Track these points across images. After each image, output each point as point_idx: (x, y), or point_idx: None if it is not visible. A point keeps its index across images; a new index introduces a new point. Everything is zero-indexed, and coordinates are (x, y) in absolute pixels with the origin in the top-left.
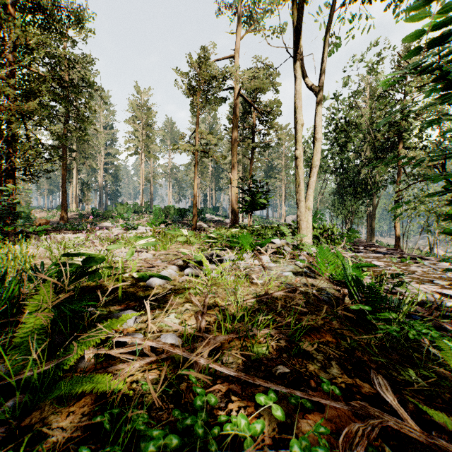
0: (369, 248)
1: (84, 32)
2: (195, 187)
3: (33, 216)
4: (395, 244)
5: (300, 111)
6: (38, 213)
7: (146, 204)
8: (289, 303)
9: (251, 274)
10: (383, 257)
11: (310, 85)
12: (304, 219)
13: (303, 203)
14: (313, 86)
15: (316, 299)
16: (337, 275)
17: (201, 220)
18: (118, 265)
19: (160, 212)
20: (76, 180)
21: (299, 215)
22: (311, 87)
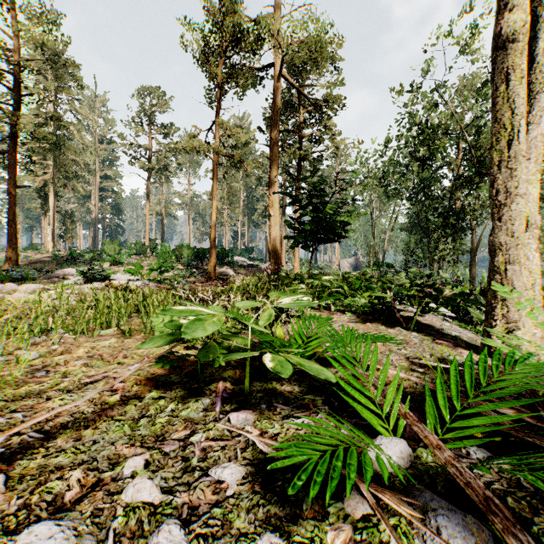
0: None
1: None
2: (214, 212)
3: None
4: None
5: None
6: None
7: (153, 243)
8: None
9: None
10: None
11: None
12: (521, 260)
13: (523, 204)
14: None
15: None
16: None
17: (228, 265)
18: None
19: (169, 253)
20: (54, 209)
21: (506, 245)
22: None
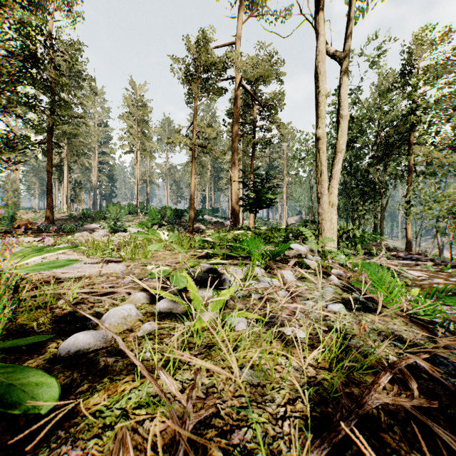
0: (388, 252)
1: (71, 17)
2: (192, 185)
3: (19, 217)
4: (407, 246)
5: (323, 78)
6: (25, 214)
7: (141, 205)
8: (418, 441)
9: (276, 312)
10: (414, 264)
11: (331, 51)
12: (327, 219)
13: (326, 198)
14: (335, 52)
15: (450, 398)
16: (424, 310)
17: (199, 222)
18: (49, 291)
19: (156, 213)
20: (67, 179)
21: (321, 213)
22: (332, 54)
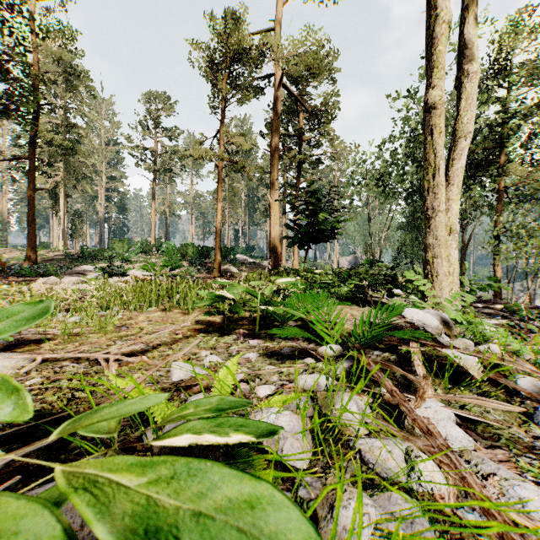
0: (491, 305)
1: None
2: (219, 214)
3: None
4: (495, 294)
5: None
6: (8, 253)
7: (158, 241)
8: None
9: None
10: None
11: None
12: (443, 255)
13: (443, 217)
14: None
15: None
16: None
17: (230, 262)
18: None
19: (175, 251)
20: (64, 209)
21: (433, 245)
22: None
